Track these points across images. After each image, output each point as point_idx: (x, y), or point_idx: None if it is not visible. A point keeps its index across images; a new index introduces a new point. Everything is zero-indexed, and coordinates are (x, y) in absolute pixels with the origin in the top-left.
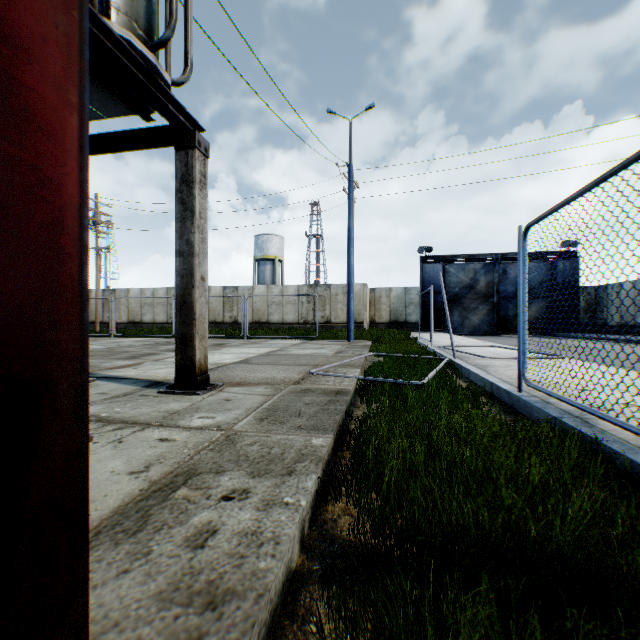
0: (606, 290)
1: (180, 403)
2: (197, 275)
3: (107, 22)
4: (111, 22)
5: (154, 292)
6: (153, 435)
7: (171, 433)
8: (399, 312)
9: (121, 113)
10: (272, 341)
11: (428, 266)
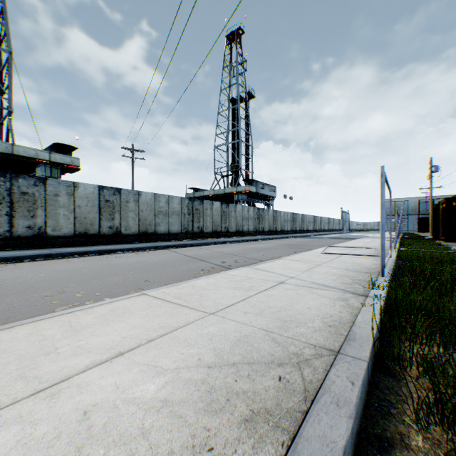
0: None
1: None
2: None
3: None
4: None
5: None
6: None
7: None
8: None
9: None
10: None
11: None
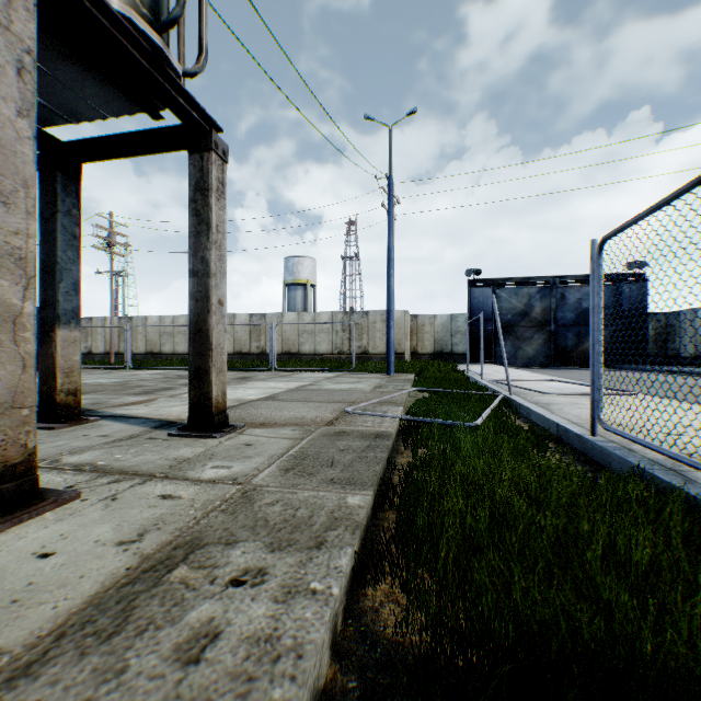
0: (678, 317)
1: (192, 448)
2: (213, 298)
3: None
4: None
5: (174, 320)
6: (155, 490)
7: (177, 488)
8: (444, 342)
9: (126, 111)
10: (303, 374)
11: (477, 290)
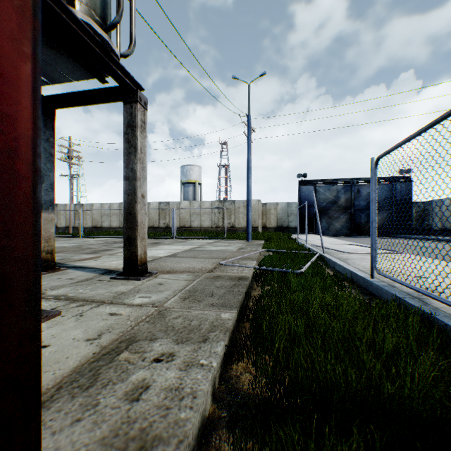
0: (431, 204)
1: (126, 286)
2: (139, 194)
3: (72, 10)
4: (75, 10)
5: (110, 206)
6: (105, 310)
7: (118, 309)
8: (283, 220)
9: (84, 77)
10: (193, 240)
11: (304, 187)
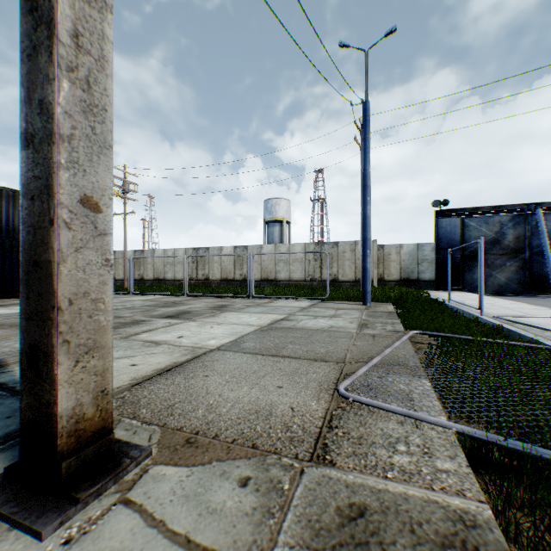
0: None
1: None
2: (64, 191)
3: None
4: None
5: (174, 252)
6: None
7: None
8: (410, 269)
9: None
10: (278, 302)
11: (443, 220)
